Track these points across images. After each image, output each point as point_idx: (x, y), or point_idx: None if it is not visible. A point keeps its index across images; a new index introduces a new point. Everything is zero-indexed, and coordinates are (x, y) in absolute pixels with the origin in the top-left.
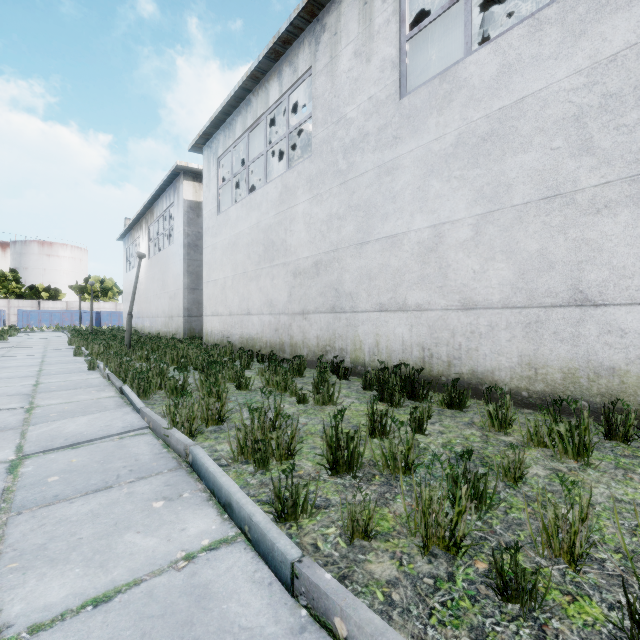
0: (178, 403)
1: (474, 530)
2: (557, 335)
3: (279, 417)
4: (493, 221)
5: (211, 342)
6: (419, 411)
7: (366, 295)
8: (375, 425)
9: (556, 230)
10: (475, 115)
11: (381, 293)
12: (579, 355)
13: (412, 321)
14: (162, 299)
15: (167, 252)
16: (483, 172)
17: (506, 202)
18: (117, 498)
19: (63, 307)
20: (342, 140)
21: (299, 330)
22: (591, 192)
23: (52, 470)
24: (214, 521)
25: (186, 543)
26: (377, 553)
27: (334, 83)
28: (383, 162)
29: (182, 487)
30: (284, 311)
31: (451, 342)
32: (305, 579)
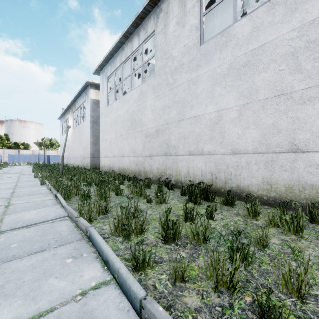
0: (83, 203)
1: (244, 278)
2: (282, 167)
3: (136, 211)
4: (248, 108)
5: (104, 170)
6: (210, 207)
7: (182, 147)
8: (187, 215)
9: (282, 112)
10: (239, 53)
11: (190, 146)
12: (294, 178)
13: (206, 160)
14: (80, 149)
15: (82, 125)
16: (243, 83)
17: (255, 98)
18: (47, 257)
19: (31, 153)
20: (170, 67)
21: (148, 164)
22: (300, 92)
23: (14, 240)
24: (99, 271)
25: (82, 284)
26: (189, 291)
27: (166, 38)
28: (191, 78)
29: (83, 250)
30: (141, 155)
31: (226, 171)
32: (147, 310)
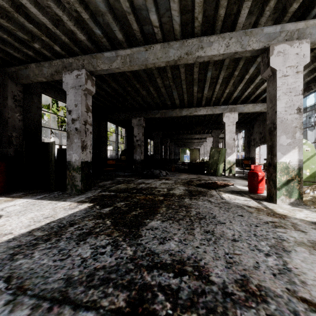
0: None
1: None
2: None
3: None
4: None
5: None
6: None
7: None
8: None
9: None
10: None
11: None
12: None
13: None
14: None
15: None
16: None
17: None
18: None
19: None
20: None
21: None
22: None
23: None
24: None
25: None
26: None
27: None
28: None
29: None
30: None
31: None
32: None
